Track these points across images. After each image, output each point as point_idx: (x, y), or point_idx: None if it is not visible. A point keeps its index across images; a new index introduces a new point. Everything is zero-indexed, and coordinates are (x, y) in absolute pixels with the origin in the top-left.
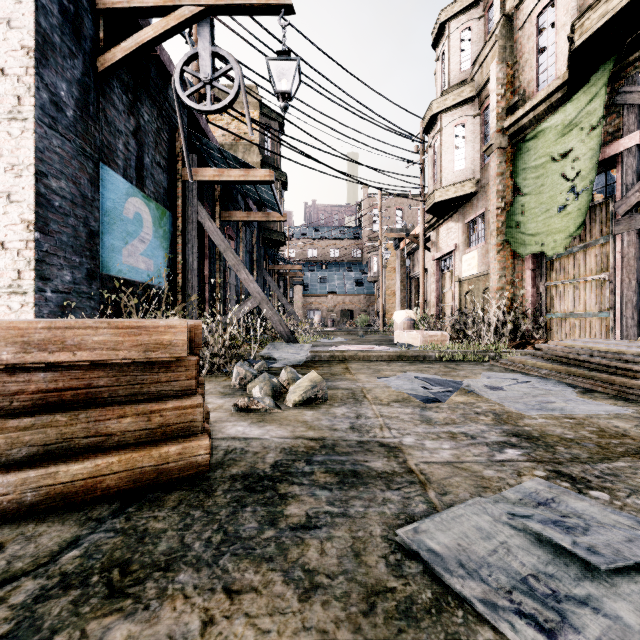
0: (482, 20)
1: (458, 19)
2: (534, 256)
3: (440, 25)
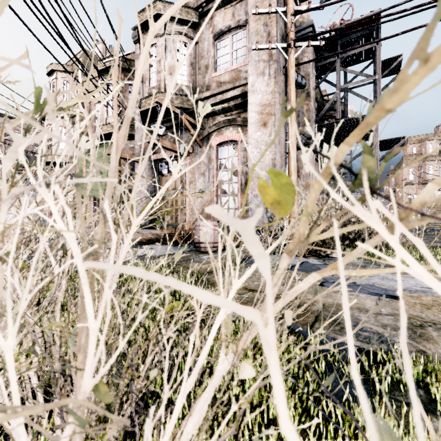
0: (75, 82)
1: (62, 73)
2: (94, 197)
3: (52, 69)
